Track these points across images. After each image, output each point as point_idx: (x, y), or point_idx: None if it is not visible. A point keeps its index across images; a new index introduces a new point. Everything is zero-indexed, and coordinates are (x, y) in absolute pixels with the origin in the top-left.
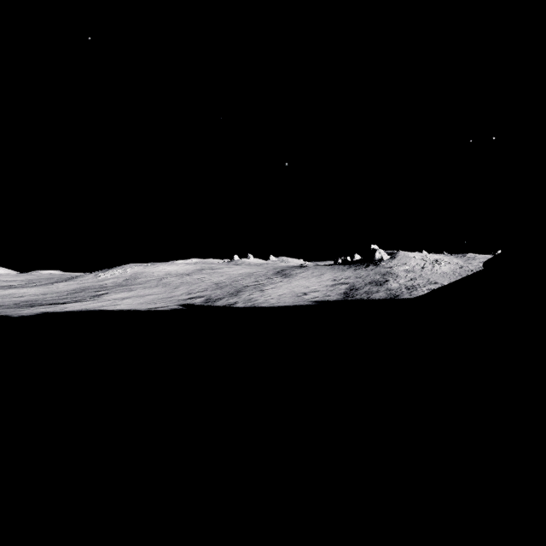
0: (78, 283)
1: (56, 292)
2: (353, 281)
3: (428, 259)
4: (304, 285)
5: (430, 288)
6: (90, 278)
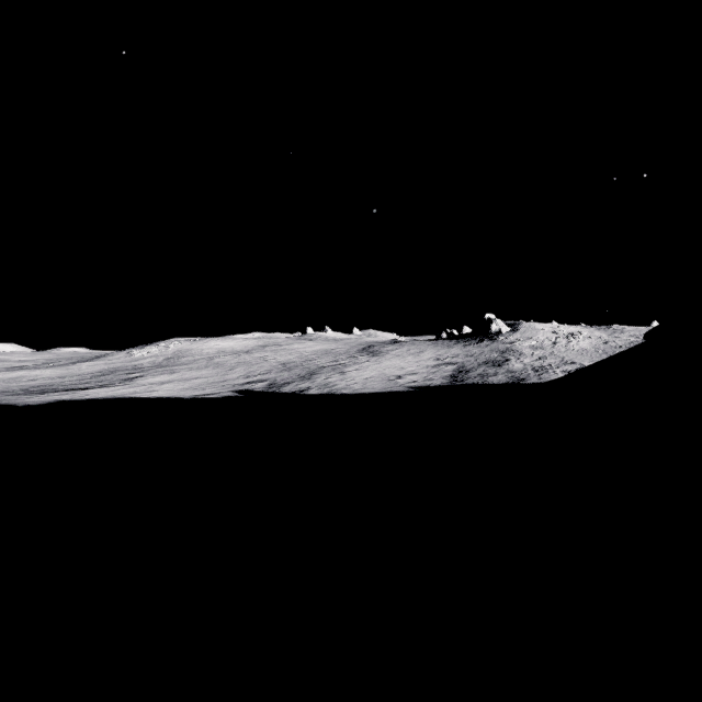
0: (105, 363)
1: (77, 374)
2: (462, 361)
3: (562, 332)
4: (397, 365)
5: (565, 370)
6: (122, 357)
